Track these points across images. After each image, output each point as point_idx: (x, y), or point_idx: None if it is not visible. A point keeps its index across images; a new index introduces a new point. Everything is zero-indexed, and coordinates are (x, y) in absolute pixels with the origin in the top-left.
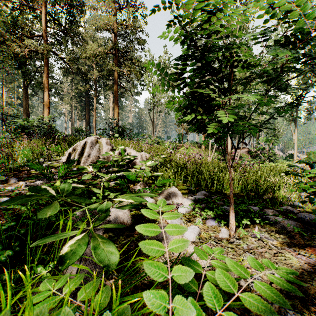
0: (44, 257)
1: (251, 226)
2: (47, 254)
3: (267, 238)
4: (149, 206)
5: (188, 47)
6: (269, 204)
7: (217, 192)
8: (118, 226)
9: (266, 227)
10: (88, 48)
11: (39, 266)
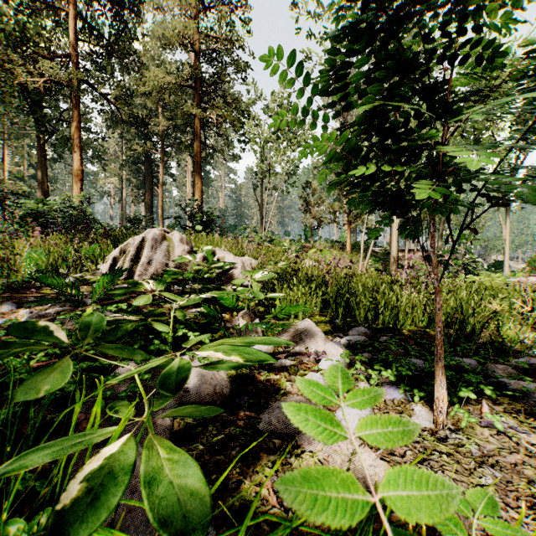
0: (37, 487)
1: (472, 400)
2: (49, 472)
3: (513, 428)
4: (303, 390)
5: (363, 12)
6: (491, 352)
7: (387, 329)
8: (206, 413)
9: (503, 403)
10: (149, 76)
11: (14, 522)
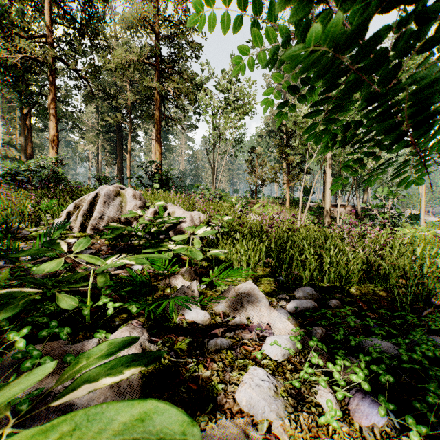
0: None
1: None
2: None
3: None
4: None
5: None
6: None
7: (333, 288)
8: None
9: None
10: (114, 53)
11: None
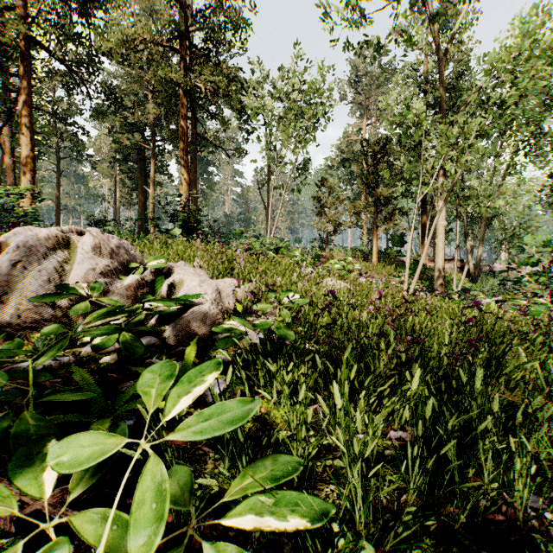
0: None
1: None
2: None
3: None
4: None
5: None
6: None
7: None
8: None
9: None
10: (111, 25)
11: None
